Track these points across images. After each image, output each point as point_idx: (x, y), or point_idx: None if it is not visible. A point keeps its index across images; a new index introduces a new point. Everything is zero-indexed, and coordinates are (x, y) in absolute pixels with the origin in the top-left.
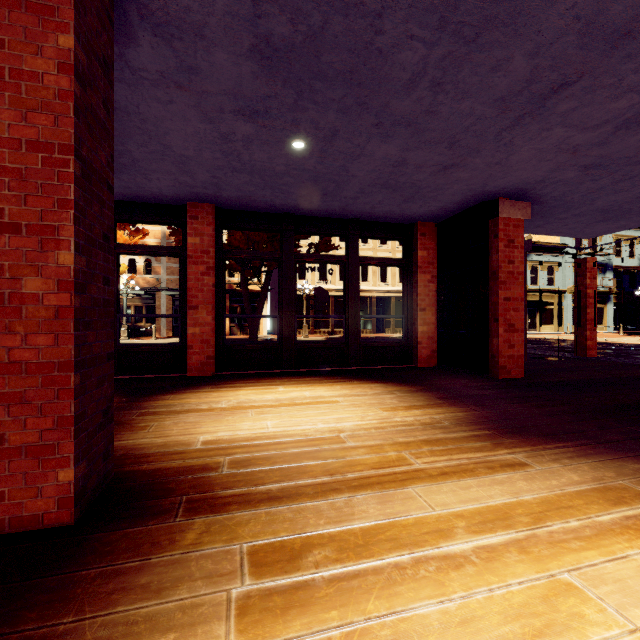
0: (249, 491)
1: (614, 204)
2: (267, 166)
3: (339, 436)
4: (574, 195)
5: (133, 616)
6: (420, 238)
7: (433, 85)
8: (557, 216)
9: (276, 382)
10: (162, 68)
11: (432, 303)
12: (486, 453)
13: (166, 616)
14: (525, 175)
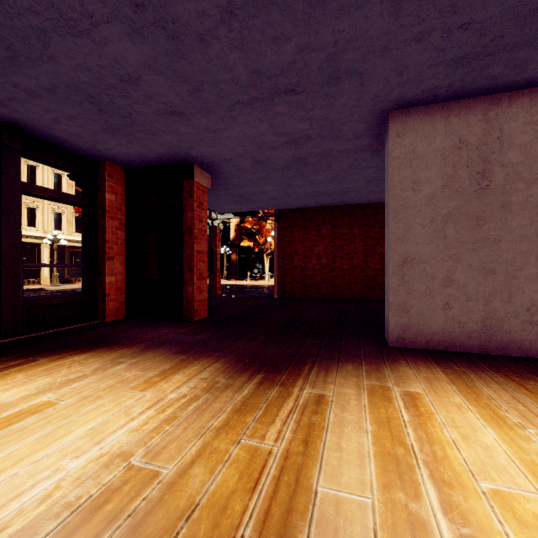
0: None
1: (249, 193)
2: None
3: (135, 467)
4: (236, 179)
5: None
6: (108, 179)
7: (227, 9)
8: (217, 192)
9: None
10: None
11: (121, 252)
12: (292, 398)
13: None
14: (223, 151)
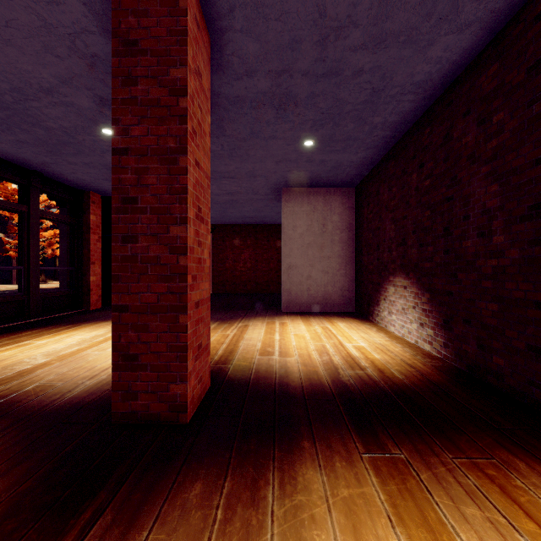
0: (220, 355)
1: None
2: (41, 117)
3: None
4: None
5: (279, 368)
6: (92, 205)
7: None
8: None
9: (4, 341)
10: (103, 56)
11: (99, 258)
12: (234, 326)
13: (281, 364)
14: None
